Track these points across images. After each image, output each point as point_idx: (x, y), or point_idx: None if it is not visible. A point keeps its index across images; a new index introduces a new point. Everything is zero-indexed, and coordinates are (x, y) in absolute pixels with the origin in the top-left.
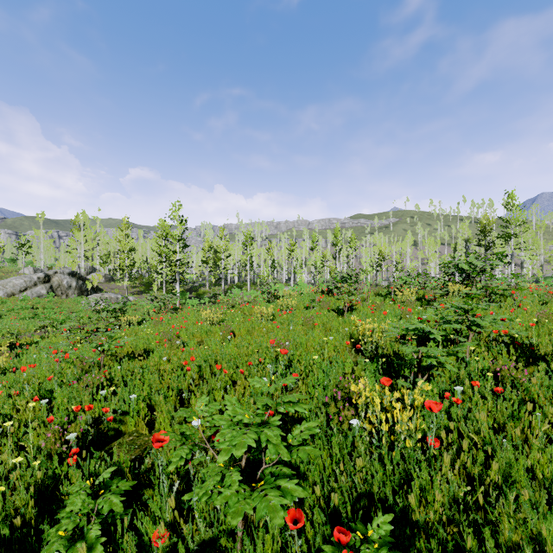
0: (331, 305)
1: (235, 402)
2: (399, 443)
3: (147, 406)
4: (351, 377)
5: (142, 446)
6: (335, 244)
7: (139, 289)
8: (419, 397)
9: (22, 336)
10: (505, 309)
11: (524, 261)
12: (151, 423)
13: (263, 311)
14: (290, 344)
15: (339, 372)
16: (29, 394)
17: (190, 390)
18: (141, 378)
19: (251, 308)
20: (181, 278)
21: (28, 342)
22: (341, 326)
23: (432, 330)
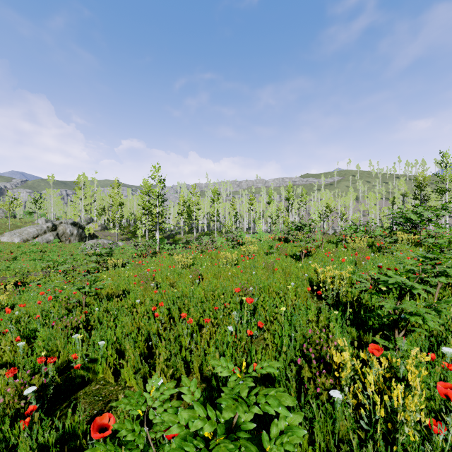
0: (288, 251)
1: (194, 387)
2: (401, 435)
3: (116, 351)
4: (316, 325)
5: (106, 398)
6: (288, 198)
7: (127, 236)
8: (413, 368)
9: (30, 275)
10: None
11: None
12: (119, 370)
13: (228, 256)
14: (253, 288)
15: (303, 320)
16: (13, 334)
17: (159, 334)
18: (115, 320)
19: (217, 253)
20: (160, 227)
21: (32, 280)
22: (300, 271)
23: (415, 285)
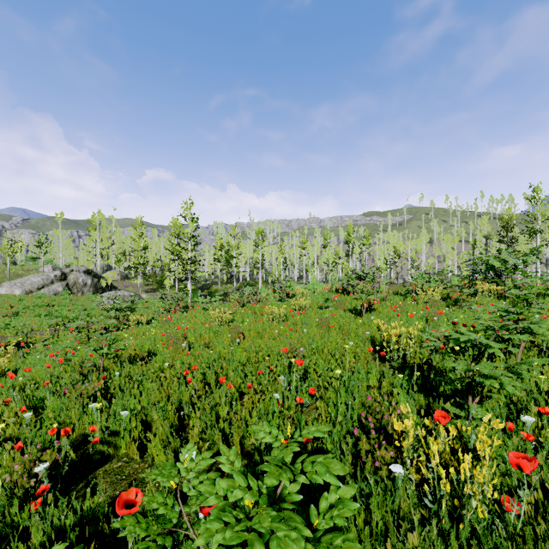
0: (347, 305)
1: (234, 456)
2: (468, 511)
3: (141, 423)
4: (377, 392)
5: (130, 476)
6: (348, 241)
7: (152, 287)
8: (485, 438)
9: (34, 334)
10: (547, 311)
11: (548, 258)
12: (145, 445)
13: (274, 311)
14: (304, 349)
15: (362, 386)
16: (18, 403)
17: (192, 403)
18: (139, 387)
19: (262, 307)
20: (192, 276)
21: (37, 341)
22: (360, 328)
23: (491, 343)
